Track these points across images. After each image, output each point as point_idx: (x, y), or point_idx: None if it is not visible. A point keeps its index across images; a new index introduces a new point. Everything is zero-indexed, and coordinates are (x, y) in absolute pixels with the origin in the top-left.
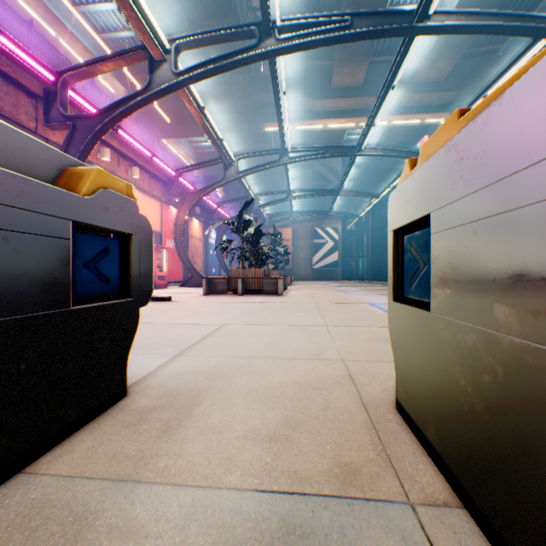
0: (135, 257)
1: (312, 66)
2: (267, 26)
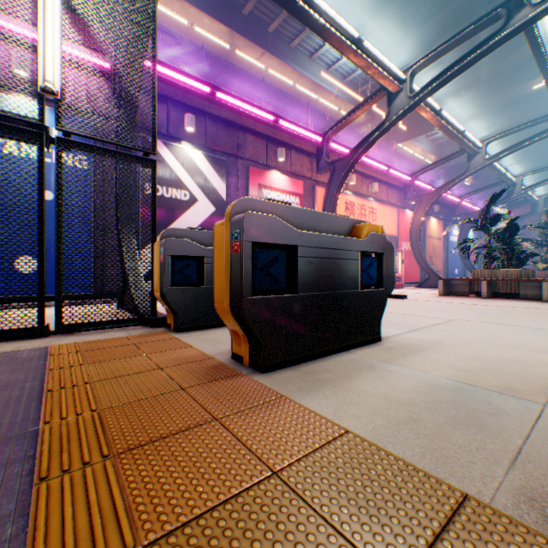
0: (384, 266)
1: None
2: (516, 0)
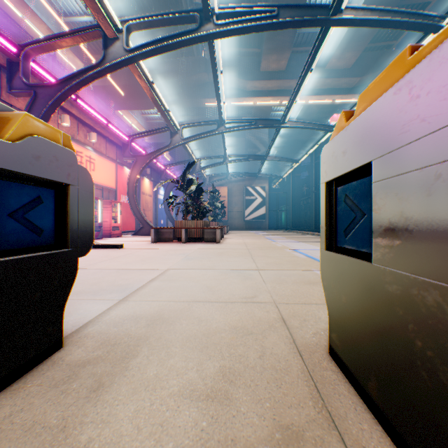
0: (72, 207)
1: (244, 53)
2: (207, 12)
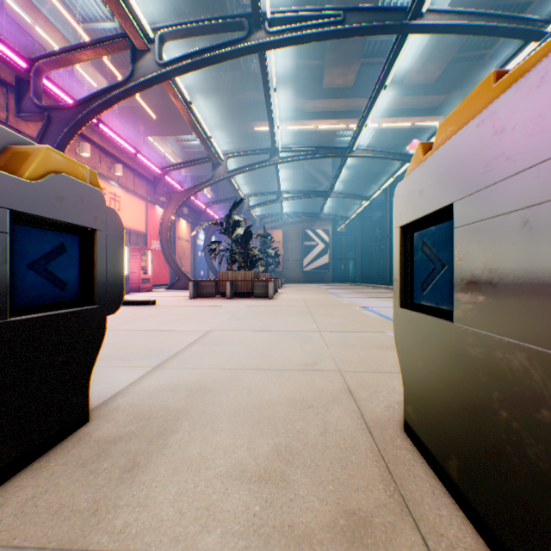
0: (100, 256)
1: (303, 66)
2: (257, 17)
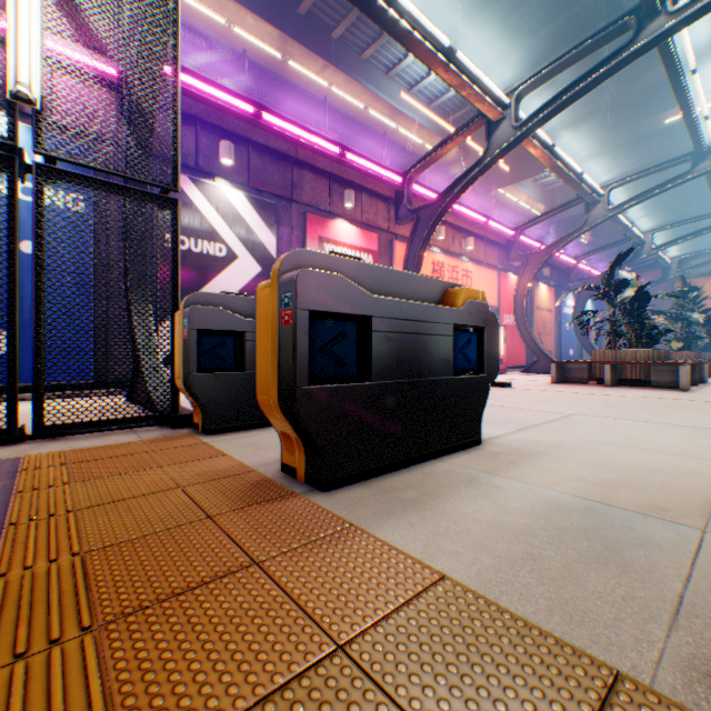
0: (486, 344)
1: None
2: (648, 6)
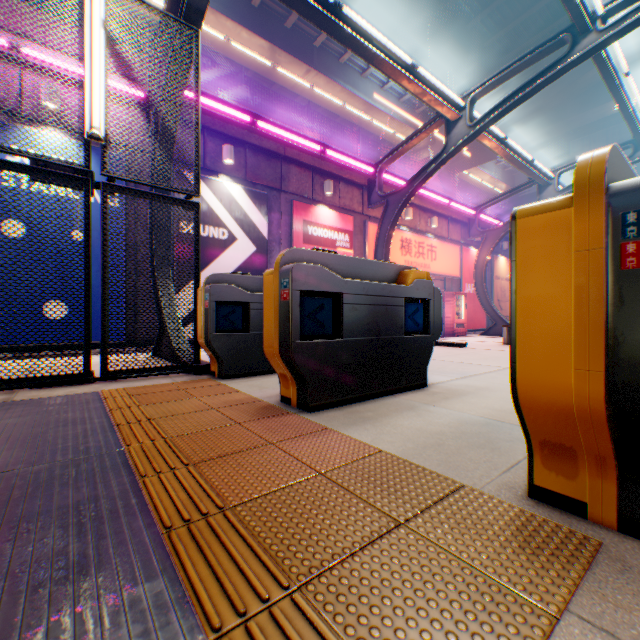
0: (430, 312)
1: None
2: (580, 26)
